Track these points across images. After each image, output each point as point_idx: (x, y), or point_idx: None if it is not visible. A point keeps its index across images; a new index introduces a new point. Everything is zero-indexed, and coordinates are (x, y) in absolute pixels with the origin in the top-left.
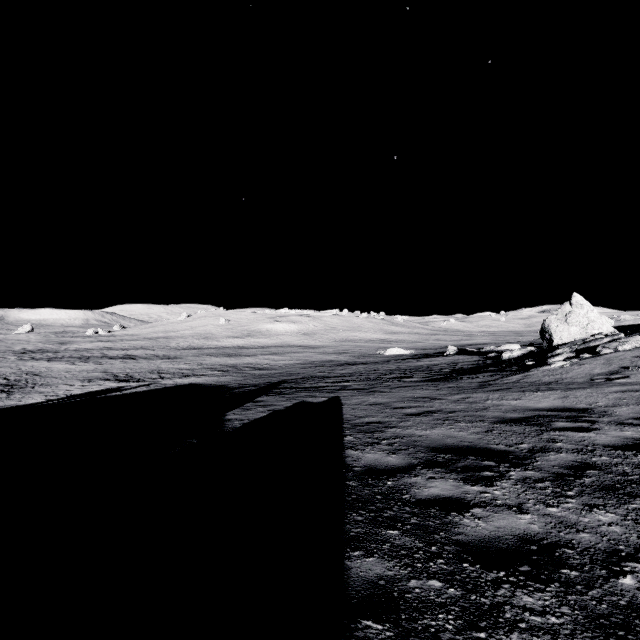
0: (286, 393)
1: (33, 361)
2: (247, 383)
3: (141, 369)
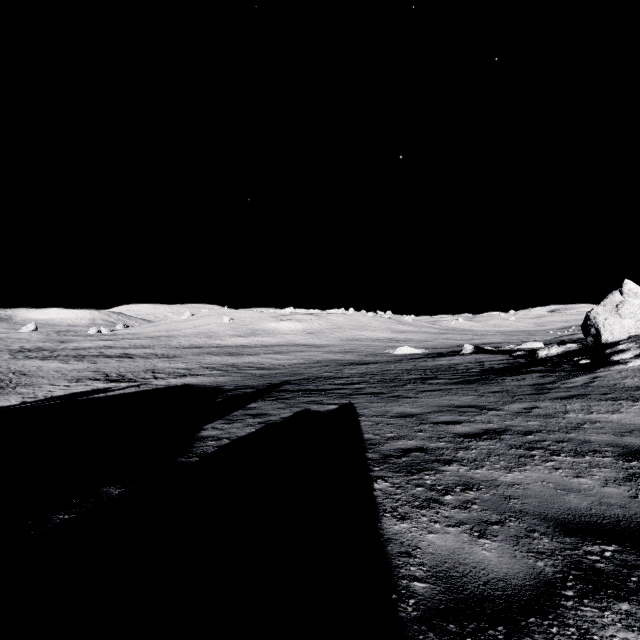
0: (286, 397)
1: (26, 360)
2: (244, 384)
3: (136, 368)
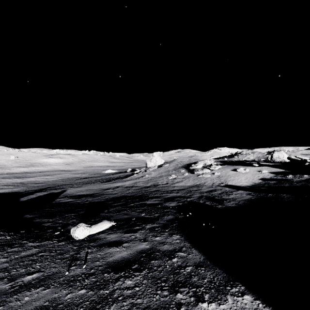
0: (47, 191)
1: None
2: (30, 190)
3: None
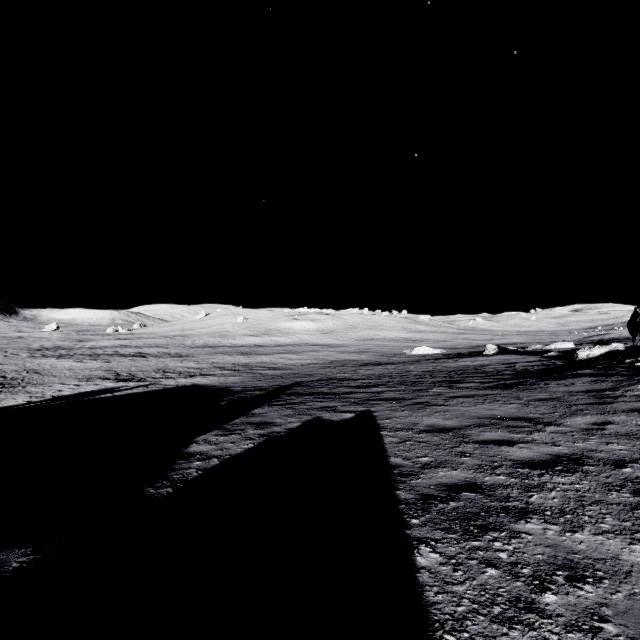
0: (296, 402)
1: (42, 358)
2: (254, 385)
3: (147, 367)
